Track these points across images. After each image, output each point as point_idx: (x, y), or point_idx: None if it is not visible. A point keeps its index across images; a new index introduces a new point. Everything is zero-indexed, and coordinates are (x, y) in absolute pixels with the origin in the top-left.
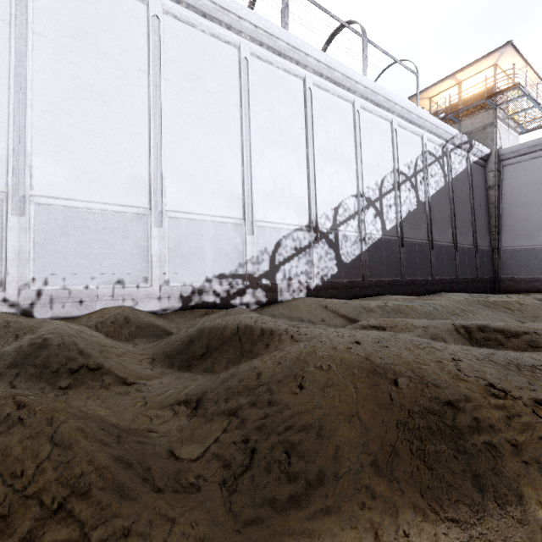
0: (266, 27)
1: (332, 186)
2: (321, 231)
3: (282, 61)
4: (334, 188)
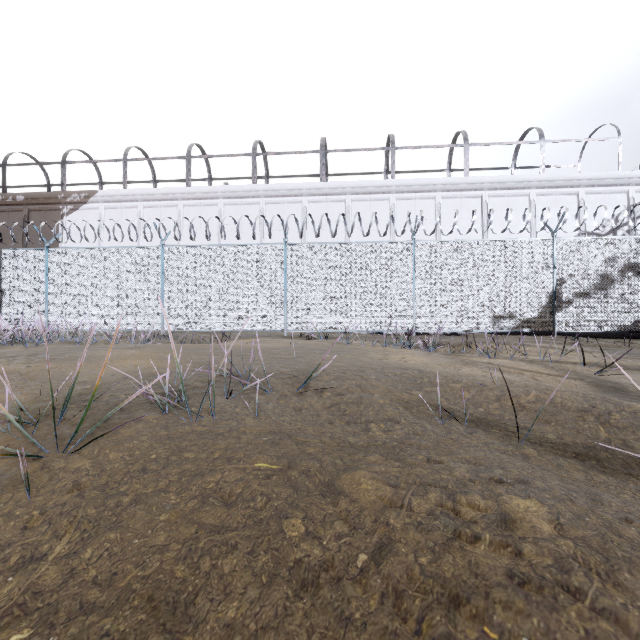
0: (451, 182)
1: None
2: None
3: (463, 193)
4: None
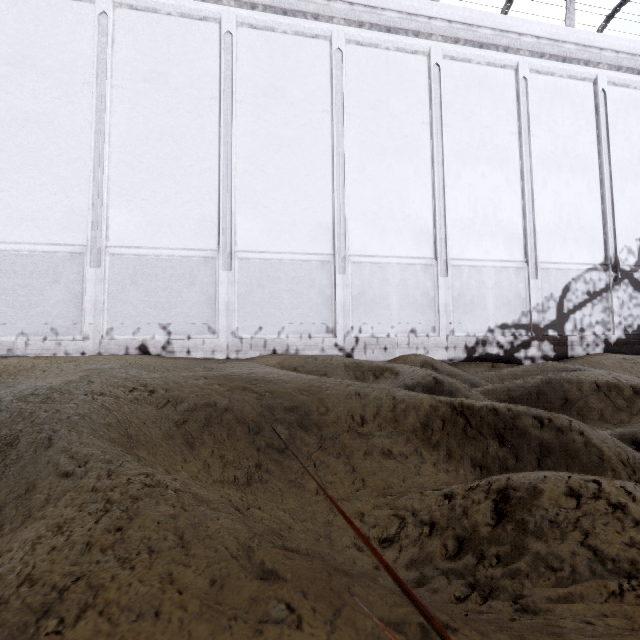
0: (550, 34)
1: (636, 210)
2: (622, 269)
3: (566, 67)
4: (639, 211)
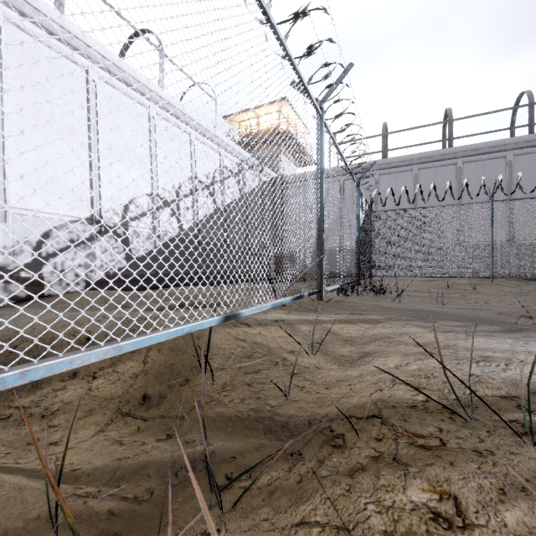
0: None
1: (122, 183)
2: (107, 225)
3: (55, 42)
4: (125, 185)
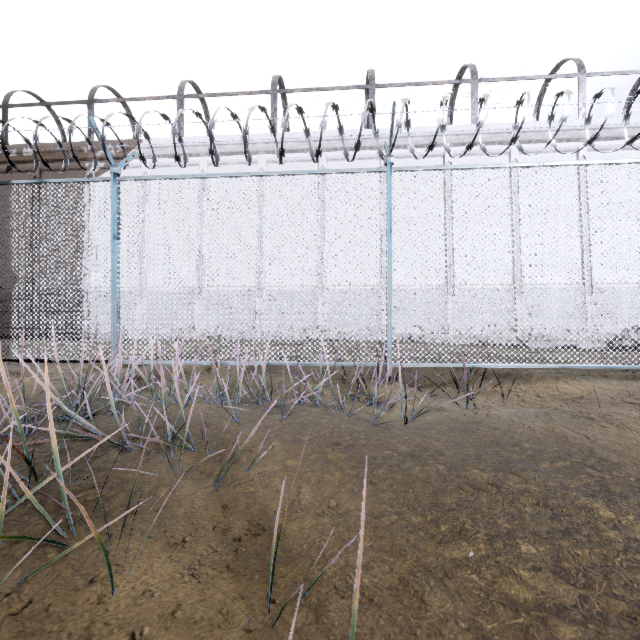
0: None
1: None
2: None
3: None
4: None
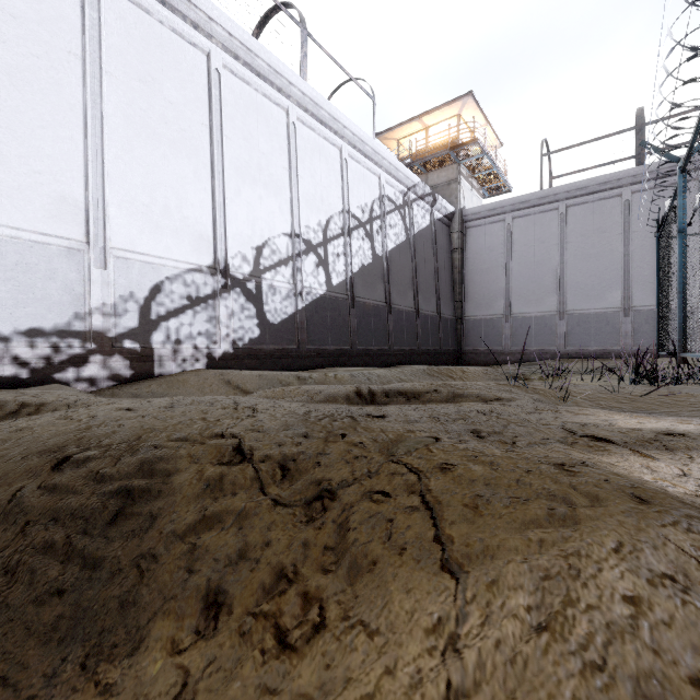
0: None
1: (253, 216)
2: (234, 277)
3: (168, 14)
4: (257, 219)
